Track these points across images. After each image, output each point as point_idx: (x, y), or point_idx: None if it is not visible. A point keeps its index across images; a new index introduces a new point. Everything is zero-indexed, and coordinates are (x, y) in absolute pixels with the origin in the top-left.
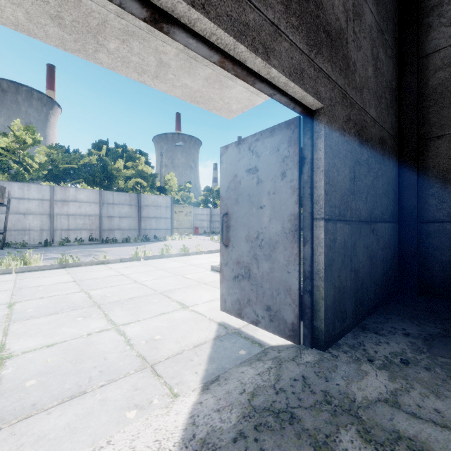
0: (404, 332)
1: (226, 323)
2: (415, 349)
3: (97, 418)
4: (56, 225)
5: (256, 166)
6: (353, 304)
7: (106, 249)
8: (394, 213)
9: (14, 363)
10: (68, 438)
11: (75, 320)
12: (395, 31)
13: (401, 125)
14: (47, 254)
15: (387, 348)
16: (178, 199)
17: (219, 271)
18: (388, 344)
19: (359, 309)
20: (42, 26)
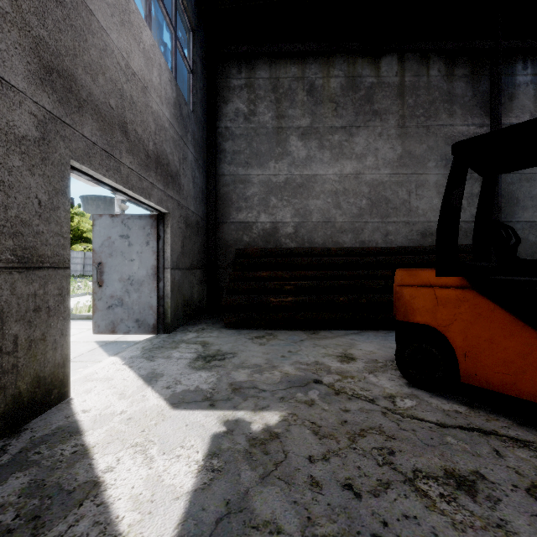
0: (205, 322)
1: (101, 340)
2: (208, 326)
3: None
4: None
5: (128, 234)
6: (183, 313)
7: None
8: (204, 263)
9: None
10: None
11: None
12: (205, 156)
13: (208, 211)
14: None
15: (197, 328)
16: None
17: None
18: (198, 327)
19: (185, 315)
20: None
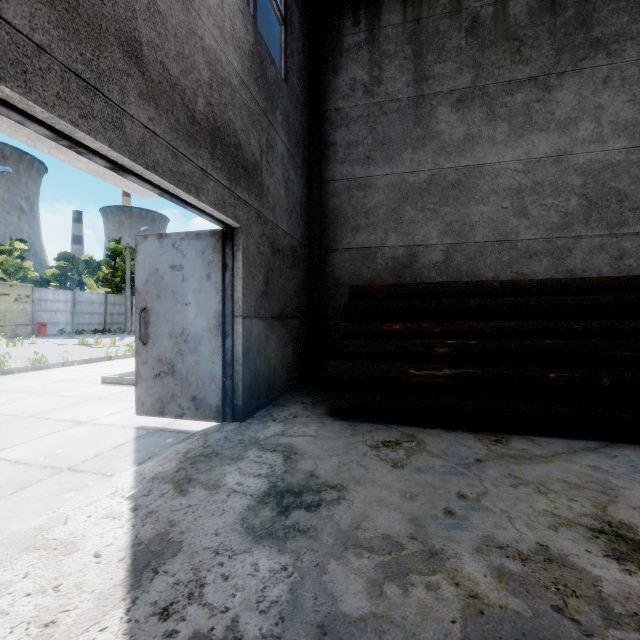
0: (302, 402)
1: (145, 426)
2: (305, 410)
3: (30, 506)
4: None
5: (181, 264)
6: (267, 386)
7: None
8: (304, 311)
9: None
10: (6, 522)
11: None
12: (306, 153)
13: (310, 235)
14: None
15: (287, 412)
16: None
17: (116, 383)
18: (289, 410)
19: (272, 390)
20: None
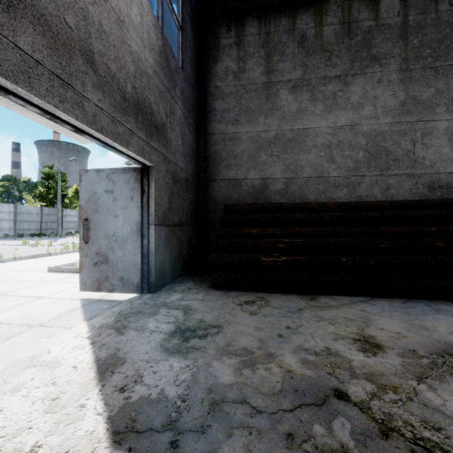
0: (193, 280)
1: (87, 298)
2: (195, 285)
3: (19, 347)
4: None
5: (112, 189)
6: (170, 270)
7: None
8: (194, 220)
9: None
10: (5, 356)
11: None
12: (195, 115)
13: (198, 170)
14: None
15: (184, 287)
16: None
17: (59, 271)
18: (185, 285)
19: (173, 273)
20: None
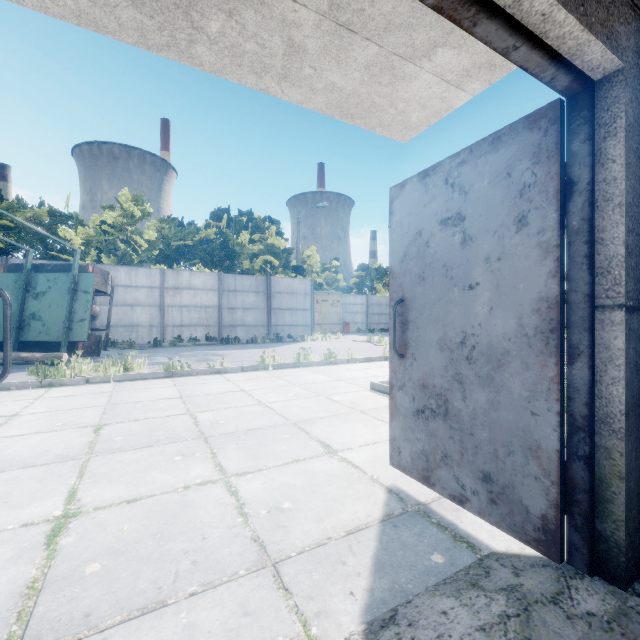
0: None
1: (401, 489)
2: None
3: None
4: (167, 319)
5: (459, 212)
6: None
7: (225, 352)
8: None
9: (79, 527)
10: None
11: (172, 461)
12: None
13: None
14: (155, 357)
15: None
16: (321, 282)
17: (383, 392)
18: None
19: None
20: (112, 9)
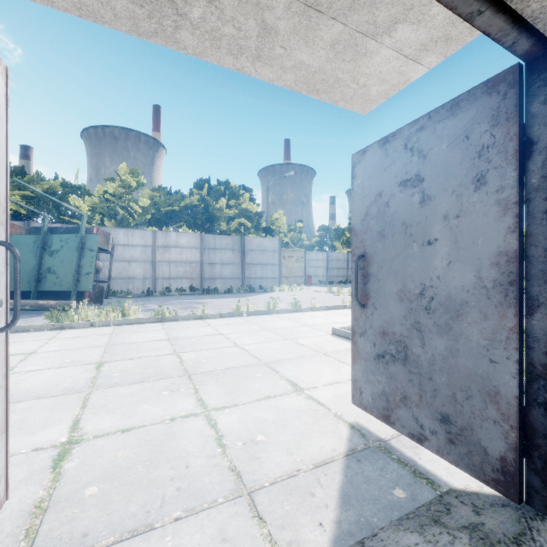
0: None
1: (363, 426)
2: None
3: None
4: (158, 273)
5: (418, 174)
6: None
7: (206, 300)
8: None
9: (81, 453)
10: None
11: (160, 395)
12: None
13: None
14: (148, 304)
15: None
16: (287, 241)
17: (343, 336)
18: None
19: None
20: (108, 1)
